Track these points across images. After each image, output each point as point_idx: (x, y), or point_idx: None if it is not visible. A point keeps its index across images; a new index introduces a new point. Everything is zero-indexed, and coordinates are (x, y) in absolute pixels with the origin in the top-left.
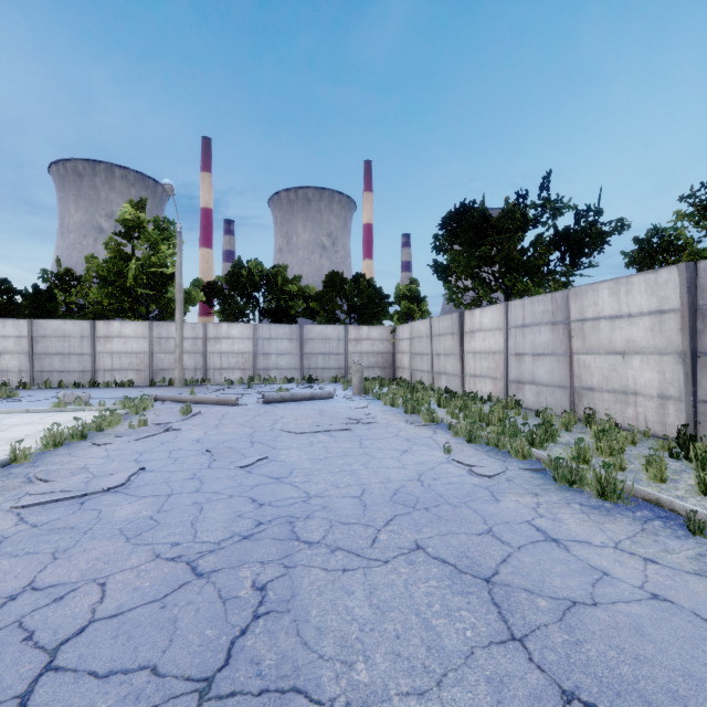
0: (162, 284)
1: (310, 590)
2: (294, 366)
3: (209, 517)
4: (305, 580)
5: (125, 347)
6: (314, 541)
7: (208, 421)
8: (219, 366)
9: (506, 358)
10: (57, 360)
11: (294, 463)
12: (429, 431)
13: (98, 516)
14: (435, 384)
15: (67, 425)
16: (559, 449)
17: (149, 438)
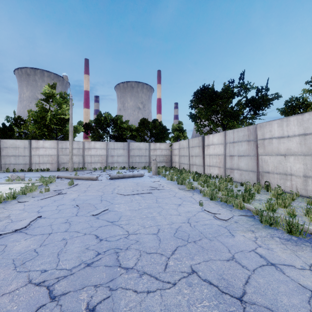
0: (63, 123)
1: (125, 311)
2: (125, 161)
3: (69, 249)
4: (122, 302)
5: (45, 152)
6: (129, 267)
7: (81, 188)
8: (90, 161)
9: (225, 157)
10: (13, 159)
11: (122, 212)
12: (190, 193)
13: (3, 249)
14: (191, 170)
15: (9, 191)
16: (257, 203)
17: (49, 198)
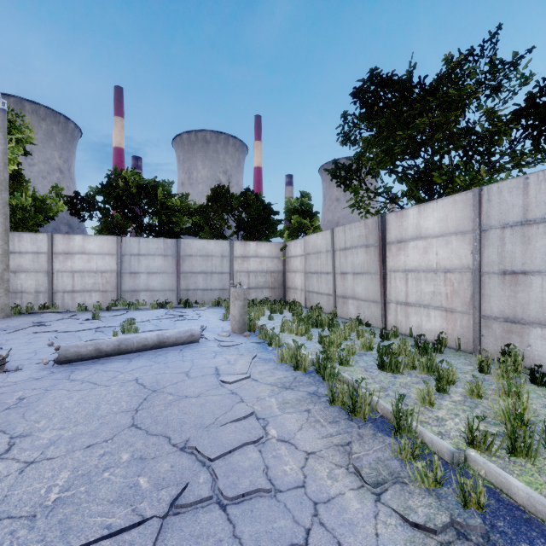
0: None
1: None
2: (169, 287)
3: None
4: None
5: None
6: None
7: None
8: (70, 287)
9: (479, 279)
10: None
11: None
12: None
13: None
14: (339, 311)
15: None
16: None
17: None
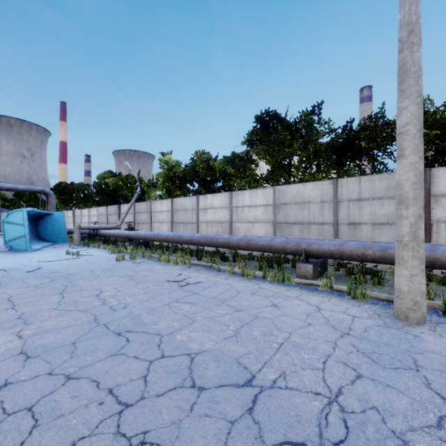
0: None
1: None
2: None
3: None
4: None
5: None
6: None
7: None
8: None
9: None
10: None
11: None
12: None
13: None
14: None
15: None
16: None
17: None
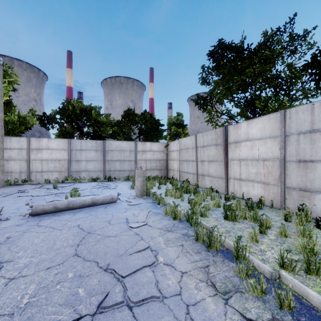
0: None
1: None
2: (99, 169)
3: None
4: None
5: None
6: None
7: None
8: (40, 169)
9: (284, 165)
10: None
11: None
12: None
13: None
14: (199, 183)
15: None
16: None
17: None
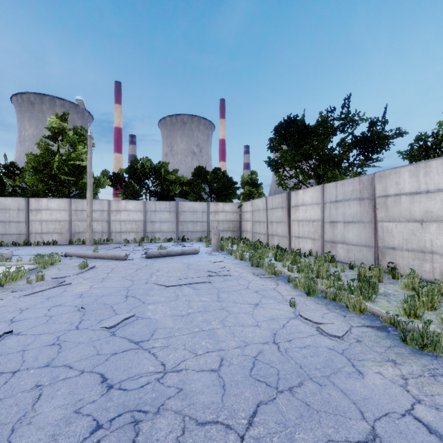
0: (79, 173)
1: None
2: (172, 230)
3: (39, 415)
4: None
5: (51, 217)
6: None
7: (98, 274)
8: (119, 230)
9: (323, 224)
10: (0, 226)
11: (158, 321)
12: (272, 283)
13: None
14: (269, 243)
15: None
16: (383, 300)
17: (40, 292)
